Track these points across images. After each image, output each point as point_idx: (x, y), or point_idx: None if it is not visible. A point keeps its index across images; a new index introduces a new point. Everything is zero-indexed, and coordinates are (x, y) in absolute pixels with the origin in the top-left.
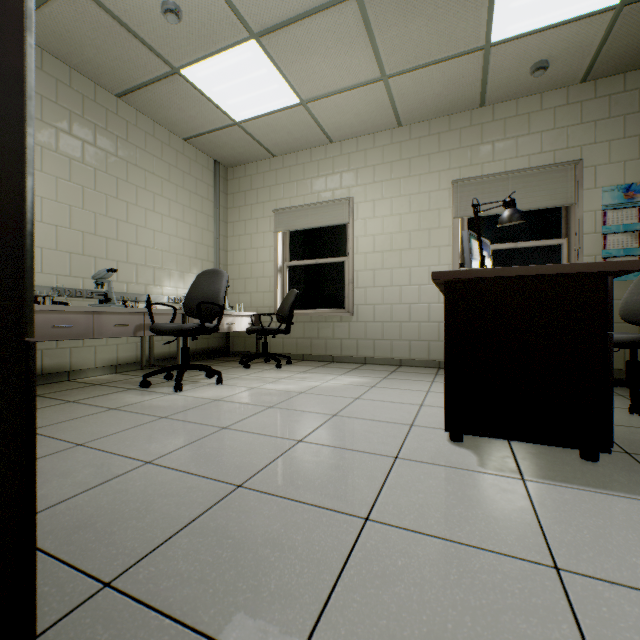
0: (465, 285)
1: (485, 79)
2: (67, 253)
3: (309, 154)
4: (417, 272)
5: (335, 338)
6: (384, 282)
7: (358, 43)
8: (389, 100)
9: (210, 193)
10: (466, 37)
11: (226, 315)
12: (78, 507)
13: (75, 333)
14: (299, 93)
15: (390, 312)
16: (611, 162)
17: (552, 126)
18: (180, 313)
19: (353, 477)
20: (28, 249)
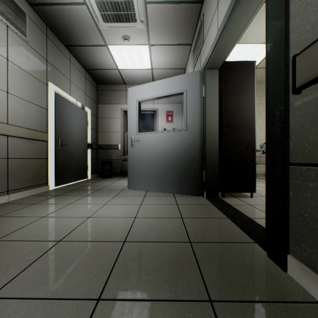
0: None
1: None
2: None
3: None
4: None
5: None
6: None
7: None
8: None
9: None
10: None
11: None
12: (258, 191)
13: None
14: None
15: None
16: None
17: None
18: None
19: None
20: (255, 151)
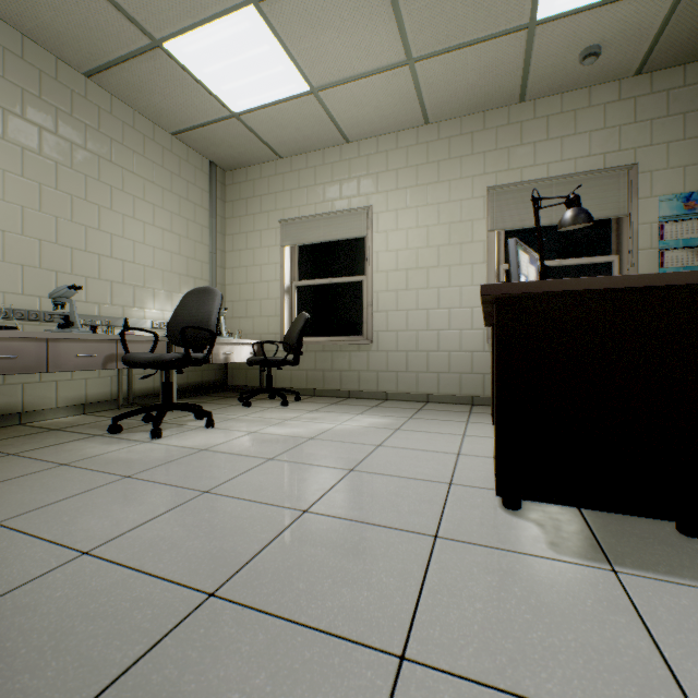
0: (524, 303)
1: (527, 67)
2: (18, 265)
3: (321, 156)
4: (447, 293)
5: (352, 370)
6: (409, 305)
7: (380, 14)
8: (415, 90)
9: (205, 200)
10: (508, 12)
11: (222, 343)
12: None
13: (21, 366)
14: (309, 78)
15: (415, 340)
16: (669, 167)
17: (602, 125)
18: (164, 341)
19: (378, 573)
20: None
